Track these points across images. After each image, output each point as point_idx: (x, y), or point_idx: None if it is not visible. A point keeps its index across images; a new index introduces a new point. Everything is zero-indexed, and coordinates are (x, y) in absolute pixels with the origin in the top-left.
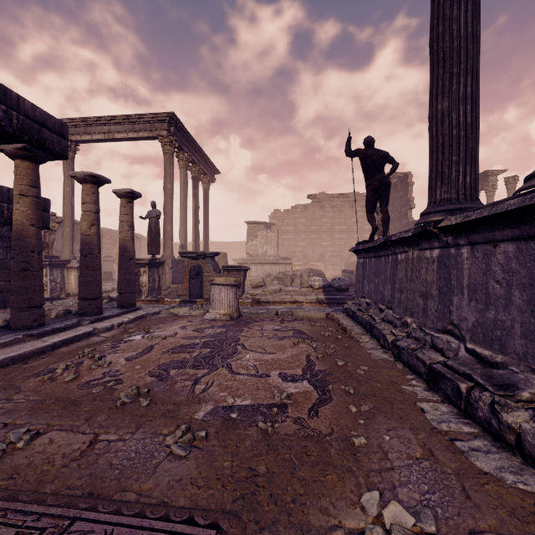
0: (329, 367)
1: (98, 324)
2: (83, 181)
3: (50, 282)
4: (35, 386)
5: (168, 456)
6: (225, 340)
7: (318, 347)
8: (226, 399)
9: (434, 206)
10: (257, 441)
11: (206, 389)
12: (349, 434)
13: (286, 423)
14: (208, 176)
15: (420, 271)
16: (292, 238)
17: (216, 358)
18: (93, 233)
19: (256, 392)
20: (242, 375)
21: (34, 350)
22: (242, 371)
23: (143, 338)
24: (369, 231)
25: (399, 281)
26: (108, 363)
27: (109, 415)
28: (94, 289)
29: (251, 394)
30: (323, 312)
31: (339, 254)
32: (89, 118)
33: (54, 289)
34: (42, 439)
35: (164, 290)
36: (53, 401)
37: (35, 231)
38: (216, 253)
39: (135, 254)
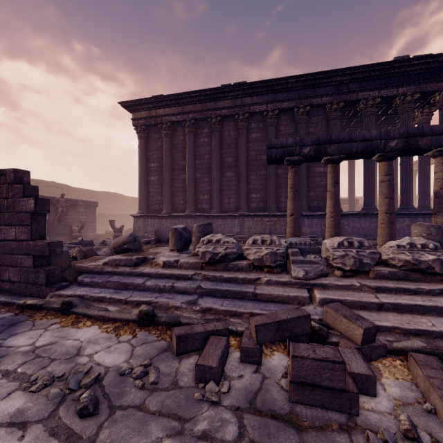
0: None
1: None
2: None
3: None
4: None
5: None
6: None
7: None
8: None
9: None
10: None
11: None
12: None
13: None
14: None
15: None
16: None
17: None
18: None
19: None
20: None
21: None
22: None
23: None
24: None
25: None
26: None
27: None
28: None
29: None
30: None
31: None
32: (416, 161)
33: None
34: None
35: None
36: None
37: None
38: None
39: None
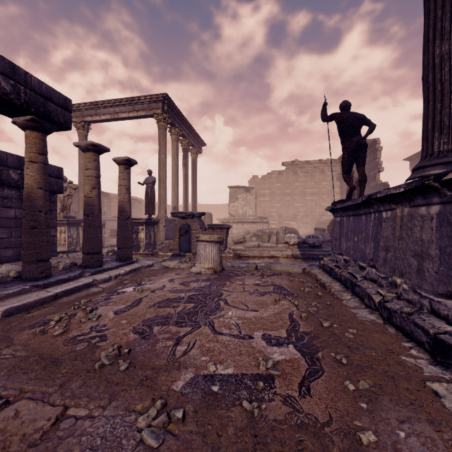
0: (314, 328)
1: (97, 276)
2: (85, 150)
3: (68, 238)
4: (26, 339)
5: (137, 447)
6: (208, 295)
7: (300, 304)
8: (208, 365)
9: (431, 159)
10: (241, 429)
11: (187, 352)
12: (352, 424)
13: (274, 403)
14: (196, 148)
15: (413, 229)
16: (268, 200)
17: (199, 314)
18: (94, 195)
19: (239, 358)
20: (225, 336)
21: (38, 300)
22: (225, 331)
23: (134, 291)
24: (338, 193)
25: (384, 239)
26: (97, 316)
27: (84, 381)
28: (95, 245)
29: (233, 361)
30: (300, 267)
31: (311, 214)
32: (99, 102)
33: (71, 244)
34: (8, 410)
35: (158, 245)
36: (36, 359)
37: (42, 194)
38: (202, 213)
39: (137, 215)
